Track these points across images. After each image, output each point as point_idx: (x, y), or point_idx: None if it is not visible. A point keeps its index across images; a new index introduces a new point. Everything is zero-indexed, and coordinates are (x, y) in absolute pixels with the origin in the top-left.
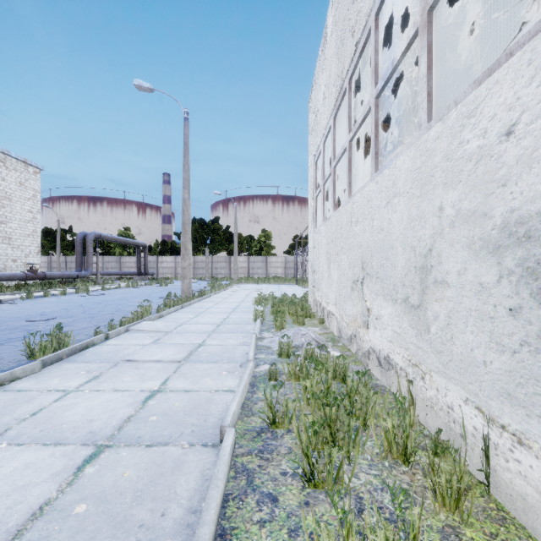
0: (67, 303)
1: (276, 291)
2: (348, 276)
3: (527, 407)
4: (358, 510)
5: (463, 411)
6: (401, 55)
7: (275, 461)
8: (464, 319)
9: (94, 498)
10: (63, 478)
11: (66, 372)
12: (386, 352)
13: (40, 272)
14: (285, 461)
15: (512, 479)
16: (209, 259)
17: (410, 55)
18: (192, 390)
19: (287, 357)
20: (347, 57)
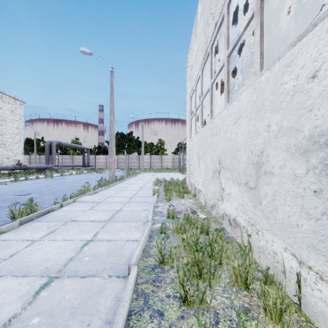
0: (39, 184)
1: (167, 176)
2: (210, 168)
3: (326, 255)
4: (216, 322)
5: (283, 256)
6: (243, 29)
7: (162, 288)
8: (284, 197)
9: (44, 313)
10: (26, 299)
11: (34, 228)
12: (234, 216)
13: (24, 165)
14: (169, 287)
15: (316, 302)
16: (126, 157)
17: (249, 29)
18: (112, 240)
19: (173, 218)
20: (209, 32)
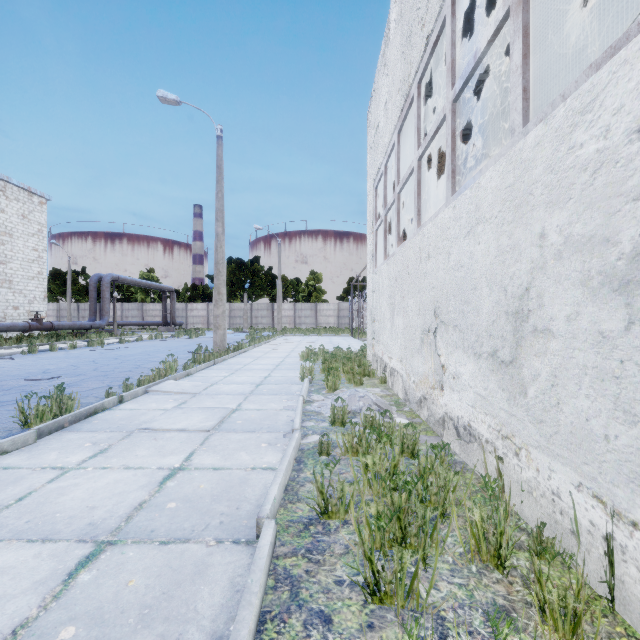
0: (76, 359)
1: (328, 344)
2: (417, 325)
3: None
4: (440, 637)
5: (575, 499)
6: (486, 44)
7: (327, 565)
8: (576, 379)
9: (86, 617)
10: (49, 588)
11: (67, 444)
12: (467, 420)
13: (47, 322)
14: (340, 564)
15: None
16: (247, 307)
17: (498, 44)
18: (222, 468)
19: (342, 425)
20: (415, 55)
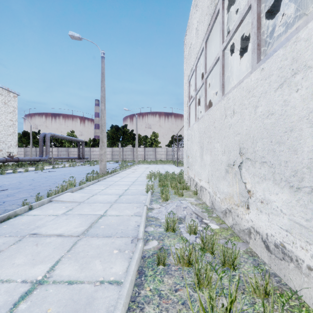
0: (24, 178)
1: (161, 169)
2: (222, 160)
3: None
4: None
5: None
6: None
7: None
8: None
9: None
10: None
11: None
12: (279, 240)
13: (16, 157)
14: None
15: None
16: (121, 150)
17: None
18: (76, 282)
19: (173, 231)
20: None
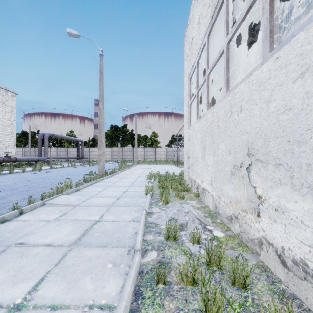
0: (20, 179)
1: (161, 169)
2: (227, 162)
3: None
4: None
5: None
6: None
7: None
8: None
9: None
10: None
11: None
12: (299, 256)
13: (13, 157)
14: None
15: None
16: (120, 150)
17: None
18: (60, 306)
19: (174, 240)
20: None
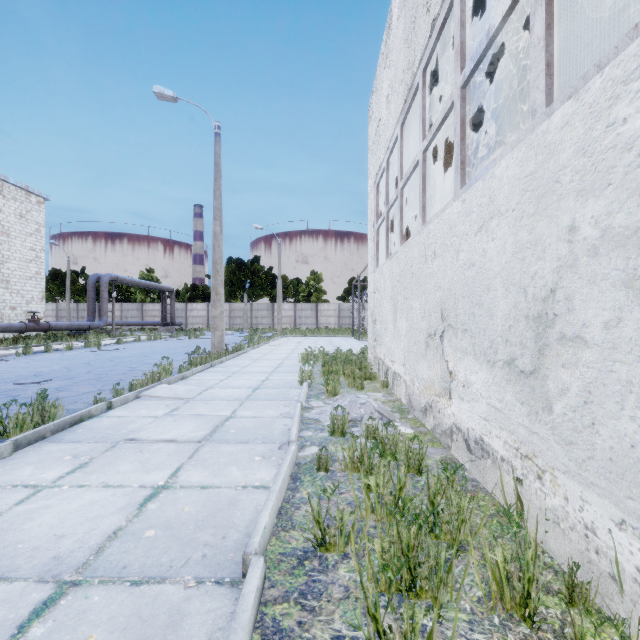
0: (71, 361)
1: (328, 345)
2: (422, 328)
3: None
4: None
5: (615, 539)
6: (501, 19)
7: (324, 615)
8: (617, 397)
9: None
10: None
11: (45, 457)
12: (479, 434)
13: (44, 322)
14: (339, 613)
15: None
16: (248, 307)
17: (514, 19)
18: (210, 486)
19: (342, 435)
20: (419, 42)
